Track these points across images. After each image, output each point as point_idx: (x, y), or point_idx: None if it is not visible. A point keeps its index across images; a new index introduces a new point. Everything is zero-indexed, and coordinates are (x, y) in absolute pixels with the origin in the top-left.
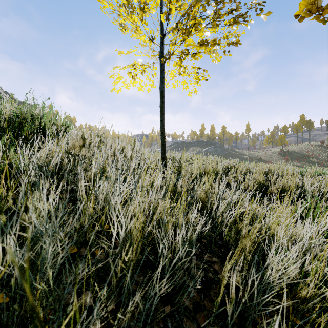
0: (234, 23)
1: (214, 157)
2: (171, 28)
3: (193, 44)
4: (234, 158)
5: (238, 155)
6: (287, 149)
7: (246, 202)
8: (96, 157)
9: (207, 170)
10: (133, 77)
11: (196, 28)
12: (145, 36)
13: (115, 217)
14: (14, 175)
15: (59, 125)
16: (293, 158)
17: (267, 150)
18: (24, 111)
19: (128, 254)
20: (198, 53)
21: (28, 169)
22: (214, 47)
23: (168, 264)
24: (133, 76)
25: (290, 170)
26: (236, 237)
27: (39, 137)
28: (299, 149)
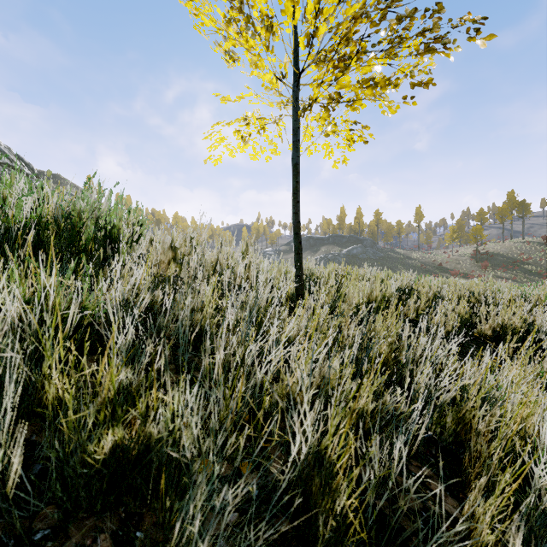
0: (427, 51)
1: (378, 270)
2: (315, 59)
3: (348, 84)
4: (396, 264)
5: (402, 260)
6: (485, 249)
7: (467, 366)
8: (199, 282)
9: (374, 297)
10: (243, 138)
11: (359, 59)
12: (271, 73)
13: (297, 423)
14: (86, 326)
15: (132, 226)
16: (496, 264)
17: (452, 251)
18: (79, 205)
19: (315, 483)
20: (357, 100)
21: (106, 315)
22: (388, 91)
23: (374, 495)
24: (243, 136)
25: (506, 292)
26: (455, 429)
27: (108, 251)
28: (505, 249)
